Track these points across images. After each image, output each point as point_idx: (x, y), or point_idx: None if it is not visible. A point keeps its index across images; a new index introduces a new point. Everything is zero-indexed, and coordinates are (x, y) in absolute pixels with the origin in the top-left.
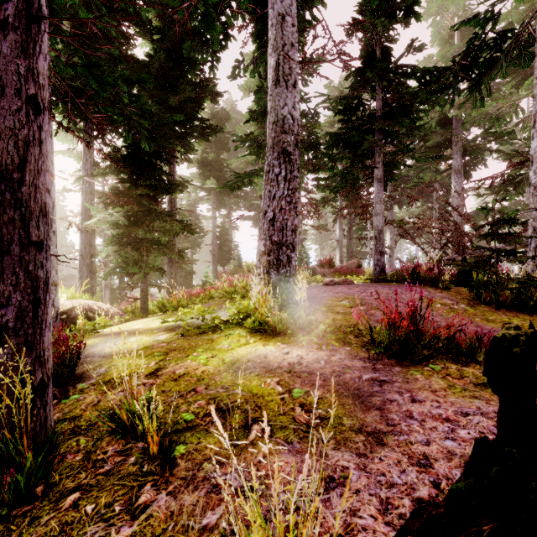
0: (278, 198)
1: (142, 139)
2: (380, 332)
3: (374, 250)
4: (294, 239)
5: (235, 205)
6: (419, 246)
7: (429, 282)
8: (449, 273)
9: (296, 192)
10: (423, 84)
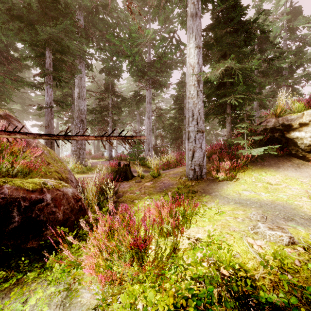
0: (80, 134)
1: (6, 97)
2: (110, 171)
3: (109, 150)
4: (85, 147)
5: (26, 116)
6: (125, 147)
7: (124, 160)
8: (129, 157)
9: (85, 132)
10: (123, 100)
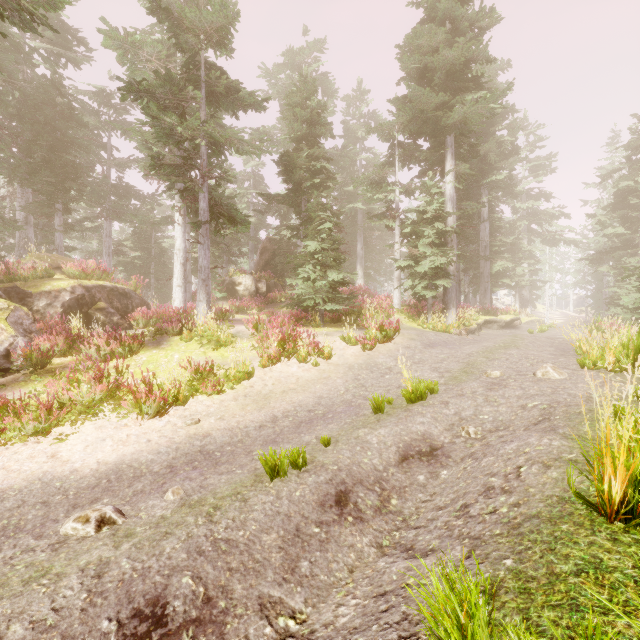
0: None
1: None
2: None
3: None
4: None
5: None
6: None
7: None
8: None
9: None
10: None
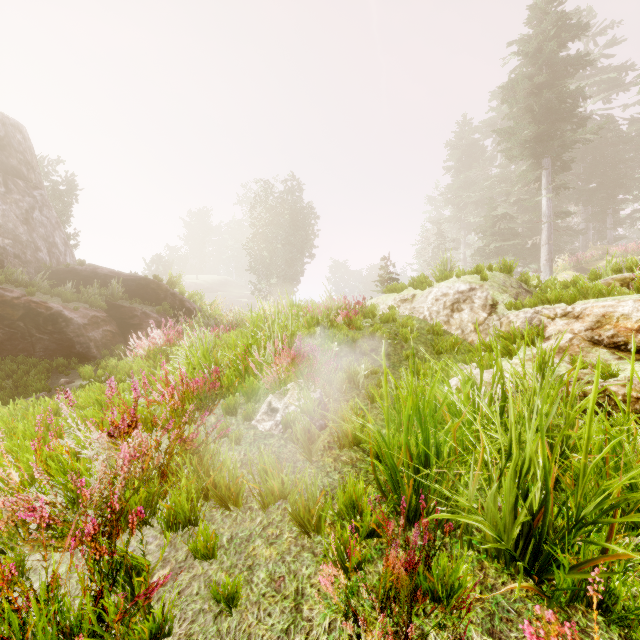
0: None
1: None
2: None
3: None
4: None
5: None
6: None
7: None
8: None
9: None
10: None
